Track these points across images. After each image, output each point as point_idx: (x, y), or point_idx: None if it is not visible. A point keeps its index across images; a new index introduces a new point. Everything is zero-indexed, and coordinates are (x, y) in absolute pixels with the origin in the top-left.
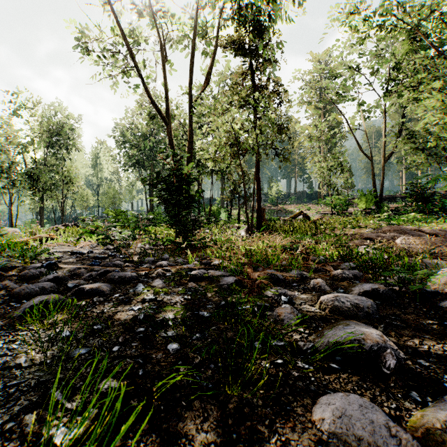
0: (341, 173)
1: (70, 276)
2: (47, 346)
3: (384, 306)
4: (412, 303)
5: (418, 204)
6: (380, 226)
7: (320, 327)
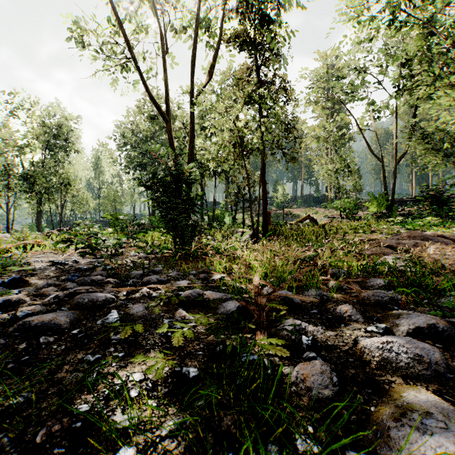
0: (350, 175)
1: (33, 297)
2: None
3: (450, 352)
4: None
5: (433, 208)
6: (397, 232)
7: (372, 406)
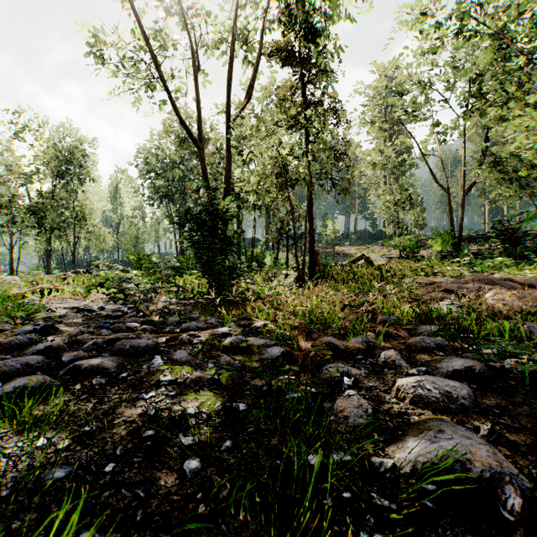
0: (412, 208)
1: (69, 344)
2: (5, 471)
3: (483, 392)
4: (519, 387)
5: (506, 247)
6: (461, 274)
7: (400, 430)
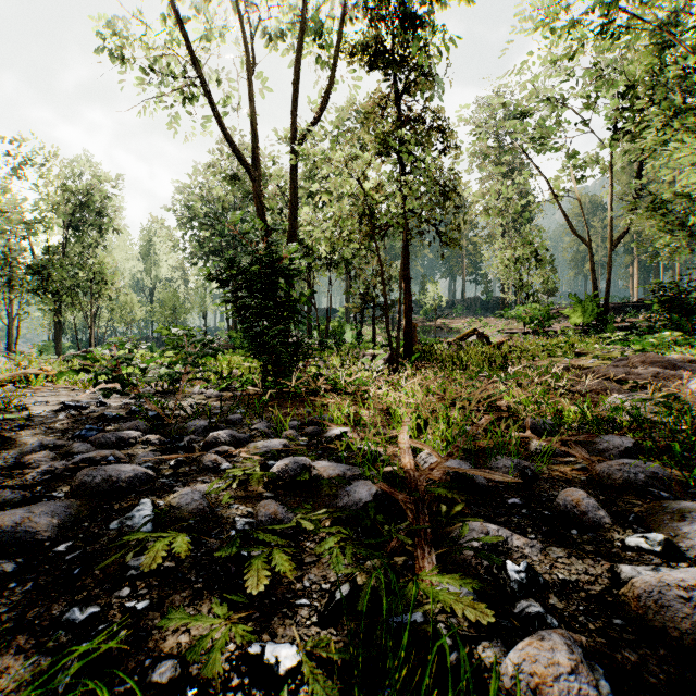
0: (540, 267)
1: (8, 470)
2: None
3: None
4: None
5: (671, 318)
6: (622, 355)
7: None
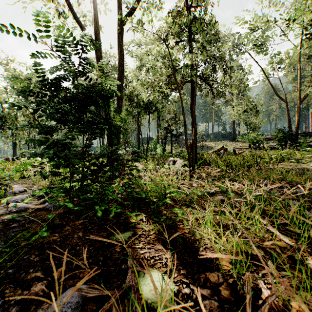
0: (257, 114)
1: None
2: None
3: None
4: None
5: None
6: None
7: None
